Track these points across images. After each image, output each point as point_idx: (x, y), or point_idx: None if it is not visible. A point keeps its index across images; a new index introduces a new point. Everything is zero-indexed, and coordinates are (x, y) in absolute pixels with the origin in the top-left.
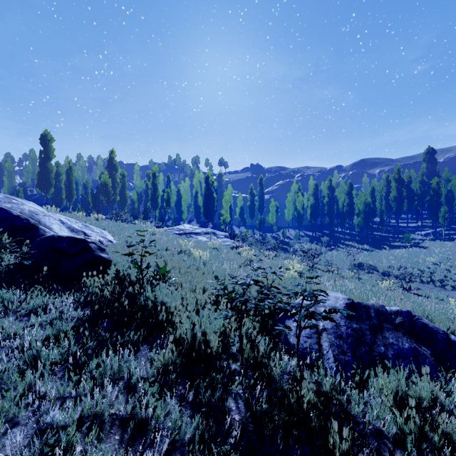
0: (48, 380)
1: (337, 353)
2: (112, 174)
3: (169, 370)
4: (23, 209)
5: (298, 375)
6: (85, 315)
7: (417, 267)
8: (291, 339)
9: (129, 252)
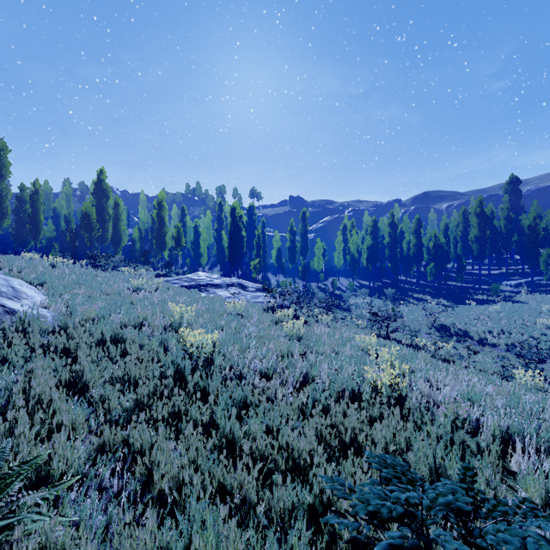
0: None
1: None
2: (102, 202)
3: None
4: None
5: None
6: None
7: (528, 333)
8: None
9: None
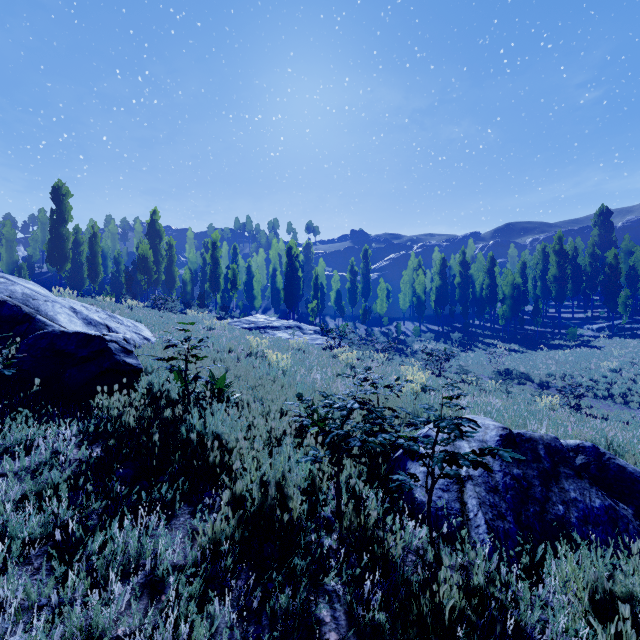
0: (15, 574)
1: (491, 518)
2: (155, 243)
3: (223, 549)
4: (13, 291)
5: (430, 556)
6: (92, 457)
7: (588, 376)
8: (417, 493)
9: (167, 356)
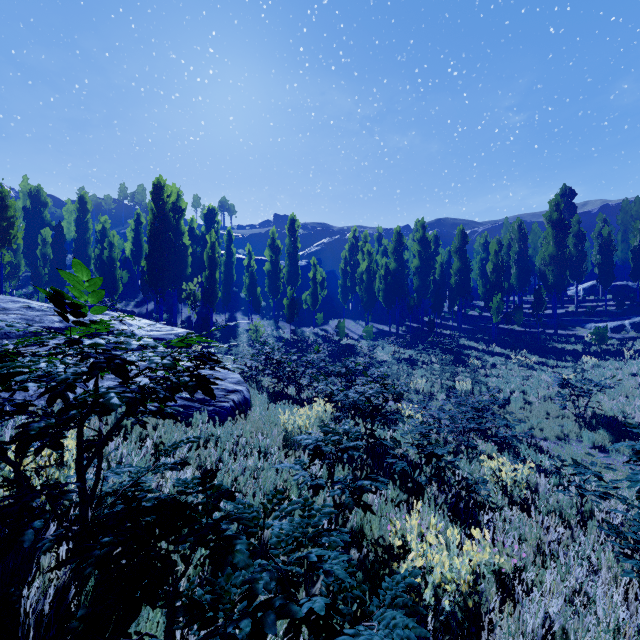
0: None
1: None
2: None
3: None
4: None
5: None
6: None
7: None
8: None
9: None
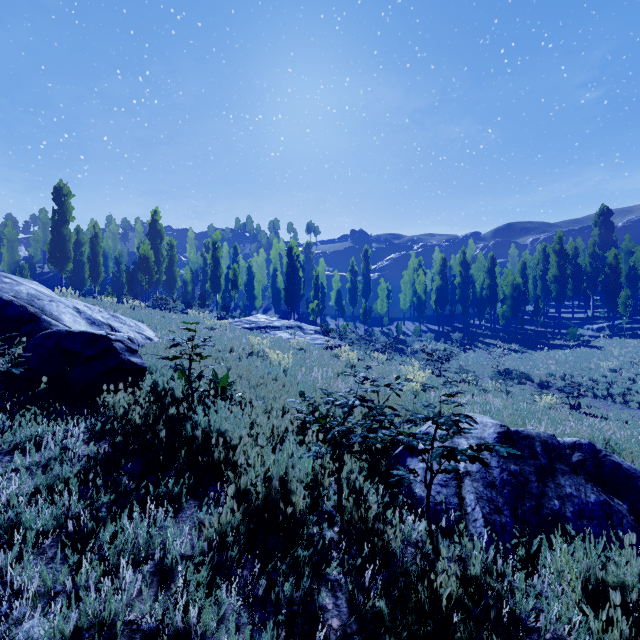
0: (30, 563)
1: (488, 512)
2: (156, 243)
3: (228, 541)
4: (18, 291)
5: (429, 548)
6: (100, 453)
7: (588, 375)
8: (417, 488)
9: (172, 355)
